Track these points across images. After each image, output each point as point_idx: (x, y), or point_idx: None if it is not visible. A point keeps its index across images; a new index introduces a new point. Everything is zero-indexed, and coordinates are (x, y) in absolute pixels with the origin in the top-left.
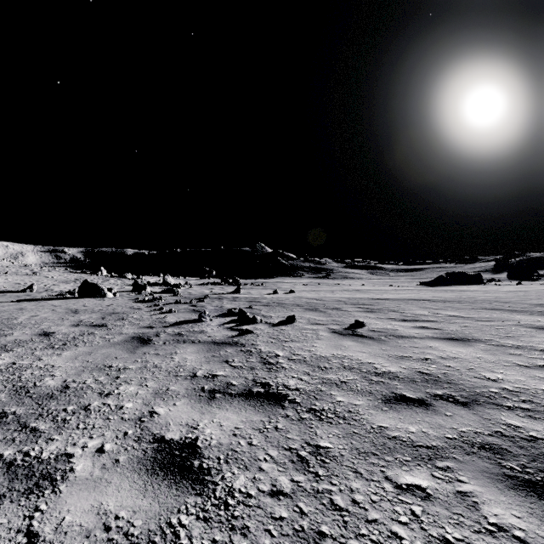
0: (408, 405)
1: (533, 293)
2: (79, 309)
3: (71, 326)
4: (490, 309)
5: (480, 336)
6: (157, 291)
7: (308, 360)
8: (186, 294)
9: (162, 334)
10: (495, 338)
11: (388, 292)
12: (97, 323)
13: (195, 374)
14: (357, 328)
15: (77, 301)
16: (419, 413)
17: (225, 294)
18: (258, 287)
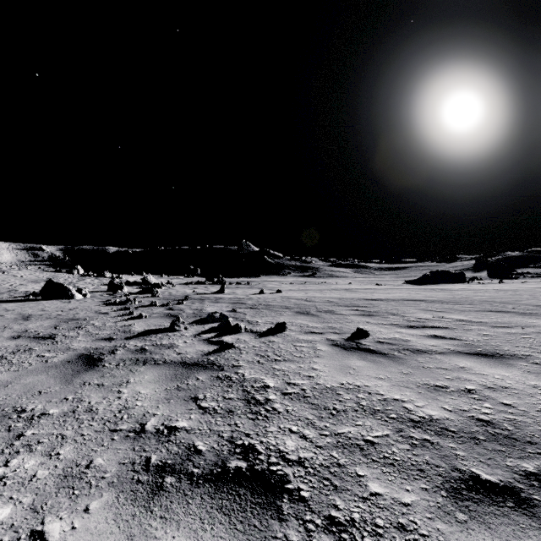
0: (496, 503)
1: (523, 292)
2: (33, 315)
3: (9, 339)
4: (497, 312)
5: (512, 349)
6: (135, 291)
7: (309, 396)
8: (166, 294)
9: (120, 350)
10: (533, 353)
11: (378, 292)
12: (44, 334)
13: (144, 426)
14: (360, 338)
15: (38, 304)
16: (528, 530)
17: (208, 294)
18: (244, 286)
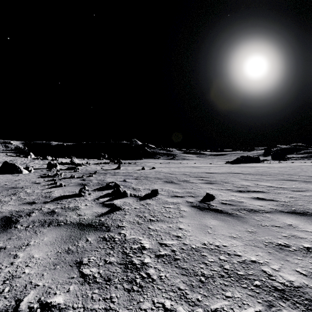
0: None
1: (296, 168)
2: None
3: None
4: (288, 180)
5: None
6: (65, 168)
7: (179, 258)
8: (83, 170)
9: (35, 212)
10: None
11: (212, 168)
12: None
13: (18, 304)
14: (209, 201)
15: None
16: None
17: (110, 170)
18: (133, 165)
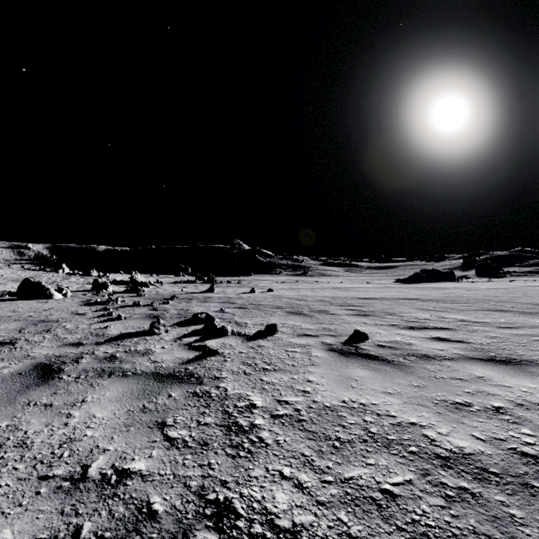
0: None
1: (515, 291)
2: (1, 316)
3: None
4: (496, 311)
5: (528, 354)
6: (121, 290)
7: (305, 419)
8: (152, 294)
9: (86, 358)
10: None
11: (371, 290)
12: (5, 338)
13: (86, 470)
14: (359, 342)
15: (11, 304)
16: None
17: (197, 293)
18: (235, 285)
